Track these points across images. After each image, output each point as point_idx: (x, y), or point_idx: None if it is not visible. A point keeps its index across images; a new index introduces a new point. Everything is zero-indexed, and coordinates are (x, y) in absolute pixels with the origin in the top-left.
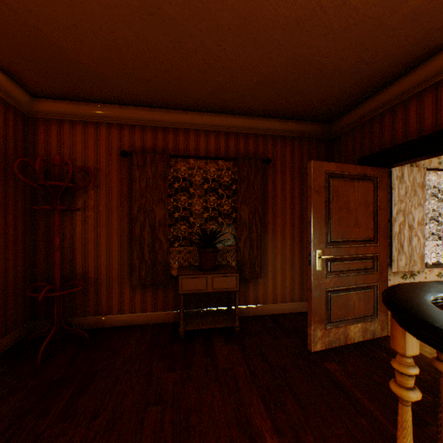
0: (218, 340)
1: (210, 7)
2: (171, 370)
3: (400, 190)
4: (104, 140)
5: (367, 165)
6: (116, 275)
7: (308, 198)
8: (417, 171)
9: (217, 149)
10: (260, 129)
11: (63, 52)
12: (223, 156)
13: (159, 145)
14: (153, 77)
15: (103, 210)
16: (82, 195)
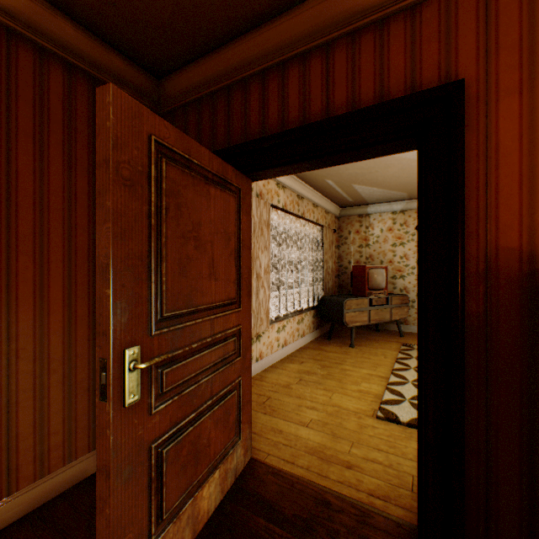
0: None
1: None
2: None
3: None
4: None
5: None
6: None
7: (101, 195)
8: (264, 205)
9: None
10: None
11: None
12: None
13: None
14: None
15: None
16: None
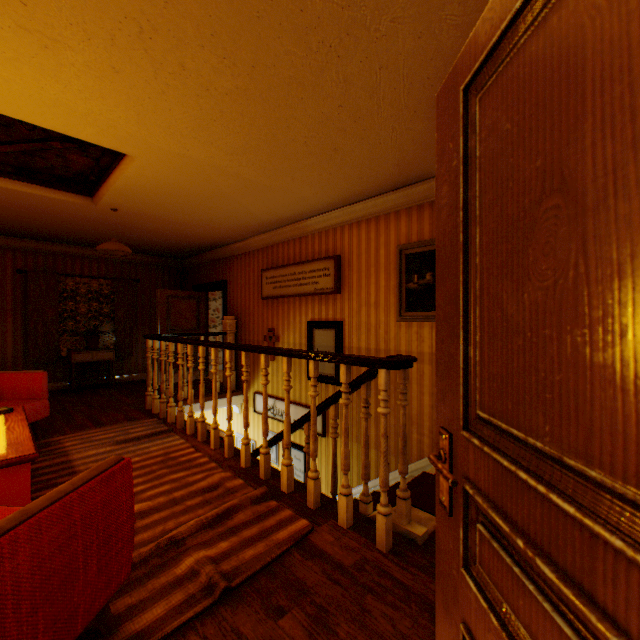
0: (102, 389)
1: (100, 231)
2: (73, 397)
3: None
4: None
5: (197, 290)
6: (12, 359)
7: (158, 307)
8: None
9: (100, 271)
10: (134, 259)
11: None
12: (105, 276)
13: (51, 266)
14: (56, 235)
15: None
16: None
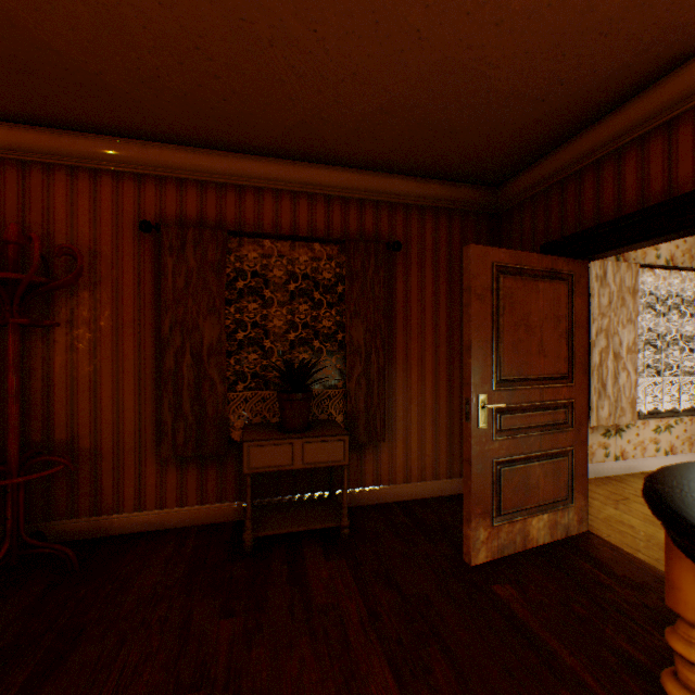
0: (313, 553)
1: None
2: (227, 615)
3: (601, 297)
4: (108, 202)
5: (556, 256)
6: (131, 443)
7: (465, 307)
8: (626, 268)
9: (311, 225)
10: (384, 192)
11: (16, 24)
12: (321, 237)
13: (210, 214)
14: (195, 87)
15: (107, 326)
16: (66, 299)
